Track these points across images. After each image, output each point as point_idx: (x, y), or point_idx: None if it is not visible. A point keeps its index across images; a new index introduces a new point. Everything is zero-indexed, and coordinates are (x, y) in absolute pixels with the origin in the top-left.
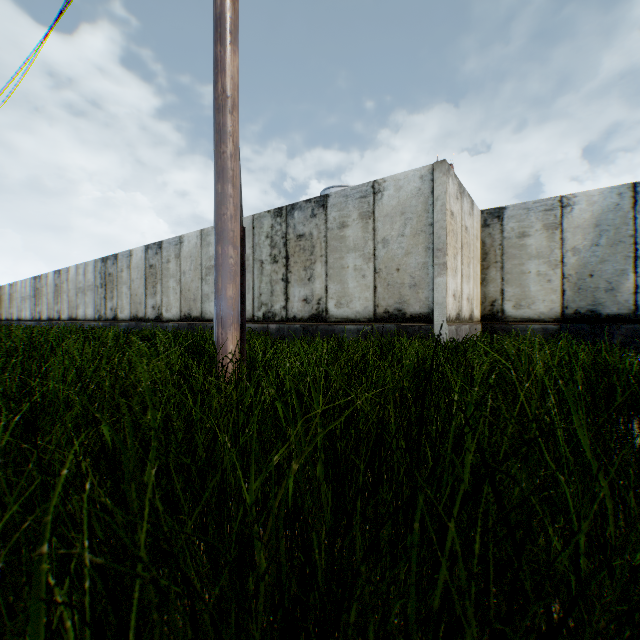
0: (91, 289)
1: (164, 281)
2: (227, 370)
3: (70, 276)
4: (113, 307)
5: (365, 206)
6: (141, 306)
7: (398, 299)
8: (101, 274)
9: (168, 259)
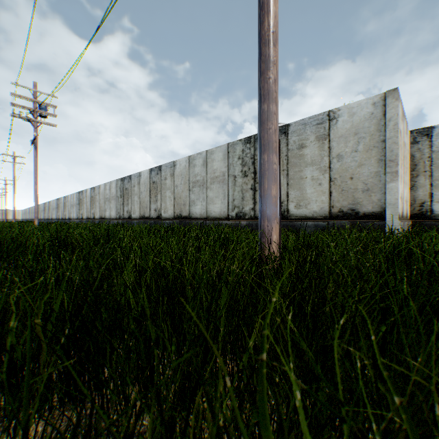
0: (114, 199)
1: (162, 192)
2: (272, 255)
3: (100, 191)
4: (128, 210)
5: (321, 130)
6: (147, 209)
7: (351, 201)
8: (120, 189)
9: (165, 177)
